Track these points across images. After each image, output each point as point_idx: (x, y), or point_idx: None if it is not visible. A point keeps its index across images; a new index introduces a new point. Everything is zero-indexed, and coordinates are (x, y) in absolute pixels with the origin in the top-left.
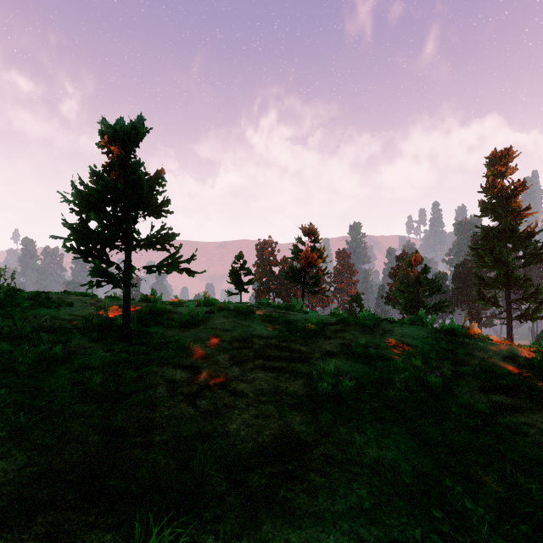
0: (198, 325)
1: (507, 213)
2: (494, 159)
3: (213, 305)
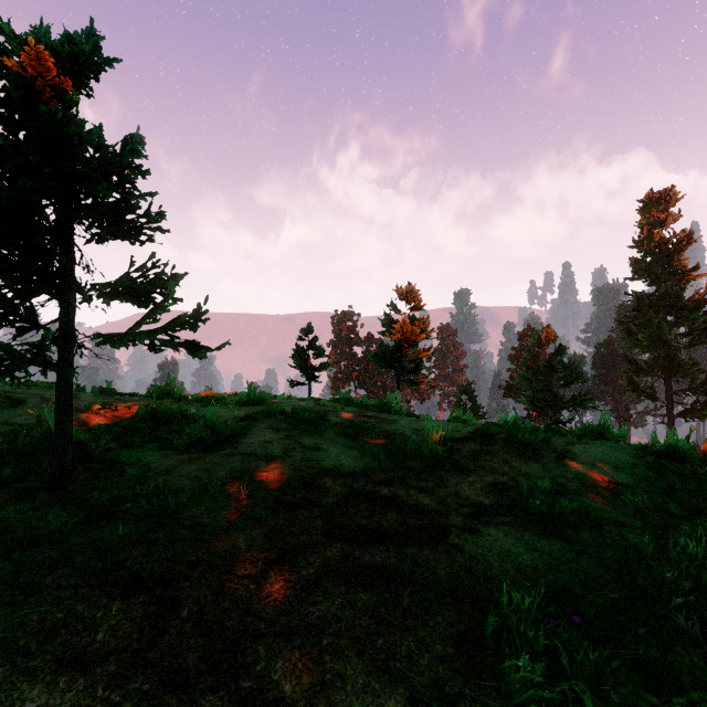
0: (223, 445)
1: (668, 275)
2: (649, 203)
3: (262, 404)
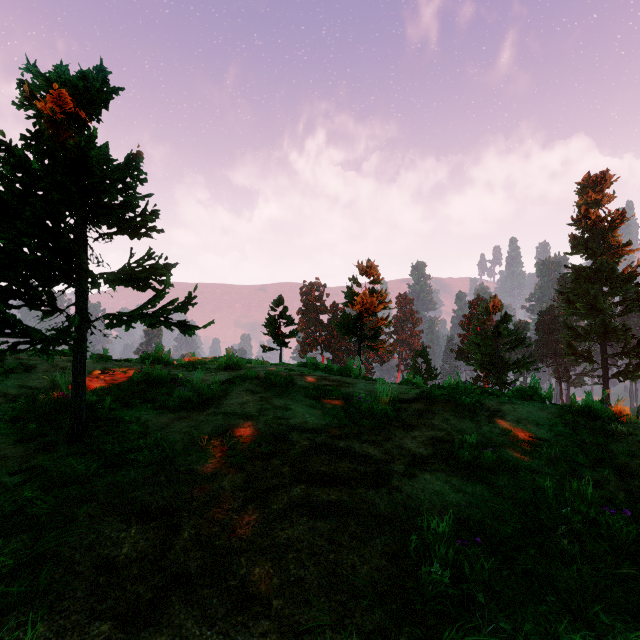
0: (208, 405)
1: (603, 250)
2: (587, 185)
3: (239, 368)
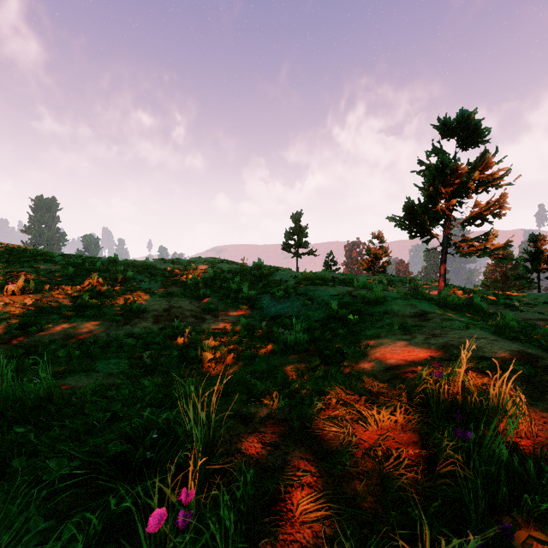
0: None
1: None
2: None
3: None
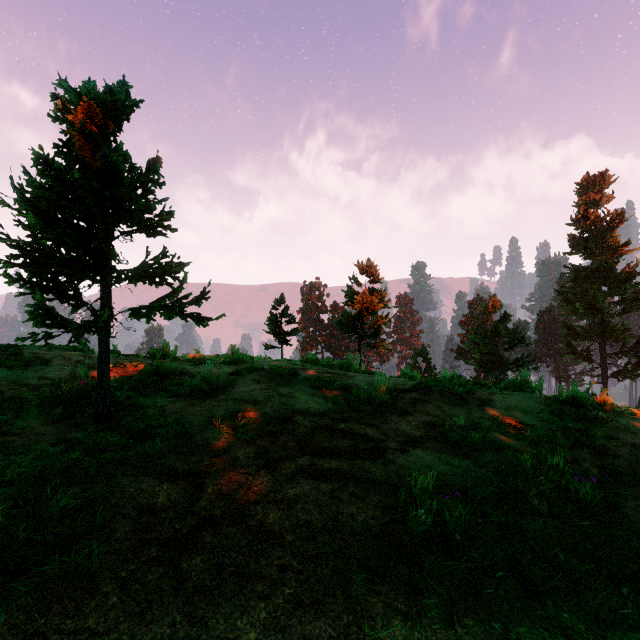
0: (217, 393)
1: (602, 250)
2: (586, 186)
3: (243, 363)
